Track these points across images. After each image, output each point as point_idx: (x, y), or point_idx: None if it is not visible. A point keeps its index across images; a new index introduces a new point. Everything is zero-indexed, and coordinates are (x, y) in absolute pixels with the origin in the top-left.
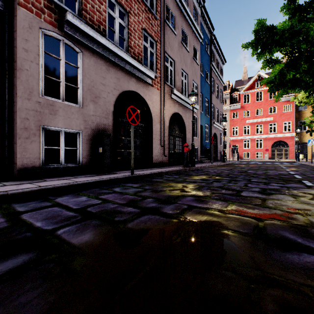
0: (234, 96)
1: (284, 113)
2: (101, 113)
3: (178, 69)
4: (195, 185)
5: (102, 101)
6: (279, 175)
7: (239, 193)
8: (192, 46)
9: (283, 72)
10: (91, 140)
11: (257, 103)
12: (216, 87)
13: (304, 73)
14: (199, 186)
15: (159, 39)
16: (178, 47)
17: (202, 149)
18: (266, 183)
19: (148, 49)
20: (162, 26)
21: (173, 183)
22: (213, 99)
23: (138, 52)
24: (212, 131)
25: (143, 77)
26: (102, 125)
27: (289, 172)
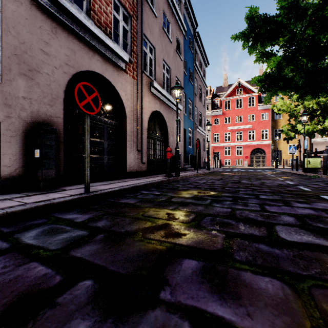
0: (215, 102)
1: (262, 121)
2: (41, 96)
3: (159, 59)
4: (188, 213)
5: (43, 79)
6: (283, 187)
7: (274, 233)
8: (174, 37)
9: (280, 65)
10: (20, 138)
11: (238, 110)
12: (199, 89)
13: (298, 71)
14: (196, 215)
15: (136, 15)
16: (159, 33)
17: (186, 156)
18: (284, 202)
19: (120, 23)
20: (139, 0)
21: (152, 208)
22: (197, 101)
23: (106, 22)
24: (195, 136)
25: (113, 58)
26: (44, 116)
27: (286, 182)
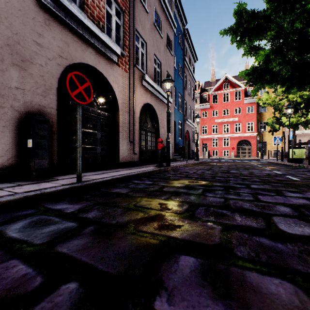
0: (203, 96)
1: (248, 114)
2: (34, 87)
3: (150, 53)
4: (181, 203)
5: (36, 70)
6: (271, 177)
7: (272, 225)
8: (165, 33)
9: (268, 59)
10: (13, 127)
11: (225, 103)
12: (188, 83)
13: (285, 64)
14: (189, 205)
15: (128, 11)
16: (151, 28)
17: (176, 147)
18: (276, 191)
19: (113, 18)
20: None
21: (145, 197)
22: (186, 95)
23: (98, 16)
24: (185, 128)
25: (106, 51)
26: (37, 106)
27: (274, 171)
